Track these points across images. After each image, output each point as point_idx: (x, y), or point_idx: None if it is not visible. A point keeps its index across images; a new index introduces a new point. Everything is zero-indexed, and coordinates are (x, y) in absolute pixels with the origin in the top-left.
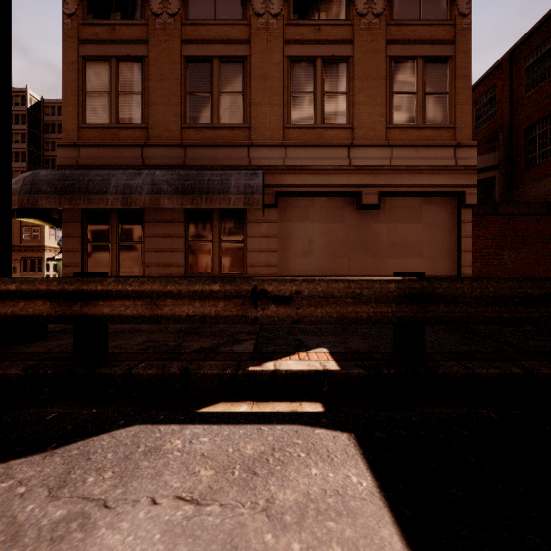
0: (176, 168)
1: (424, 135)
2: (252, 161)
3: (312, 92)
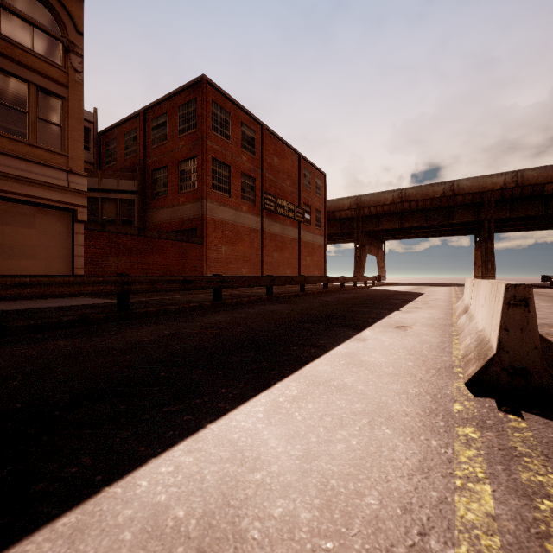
0: None
1: (38, 153)
2: None
3: None
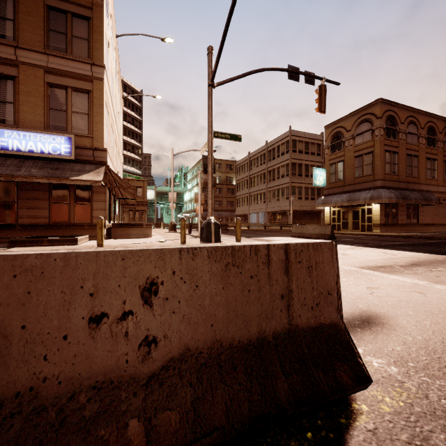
0: (405, 189)
1: None
2: (420, 188)
3: (430, 168)
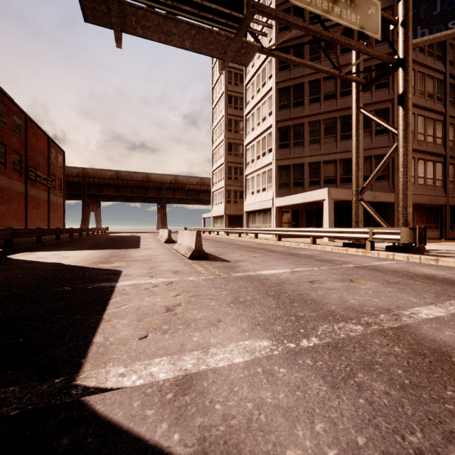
0: None
1: None
2: None
3: None
